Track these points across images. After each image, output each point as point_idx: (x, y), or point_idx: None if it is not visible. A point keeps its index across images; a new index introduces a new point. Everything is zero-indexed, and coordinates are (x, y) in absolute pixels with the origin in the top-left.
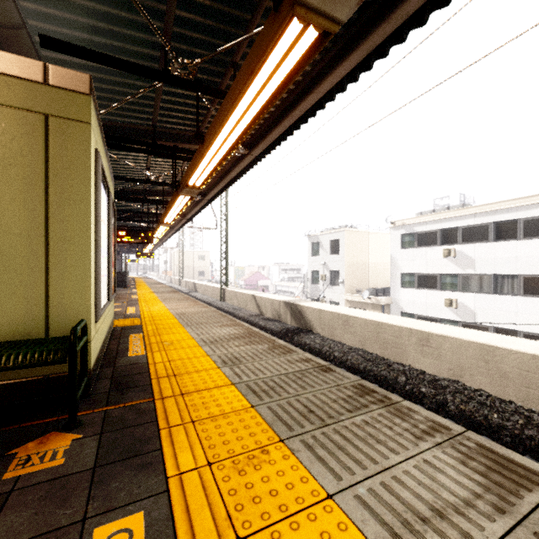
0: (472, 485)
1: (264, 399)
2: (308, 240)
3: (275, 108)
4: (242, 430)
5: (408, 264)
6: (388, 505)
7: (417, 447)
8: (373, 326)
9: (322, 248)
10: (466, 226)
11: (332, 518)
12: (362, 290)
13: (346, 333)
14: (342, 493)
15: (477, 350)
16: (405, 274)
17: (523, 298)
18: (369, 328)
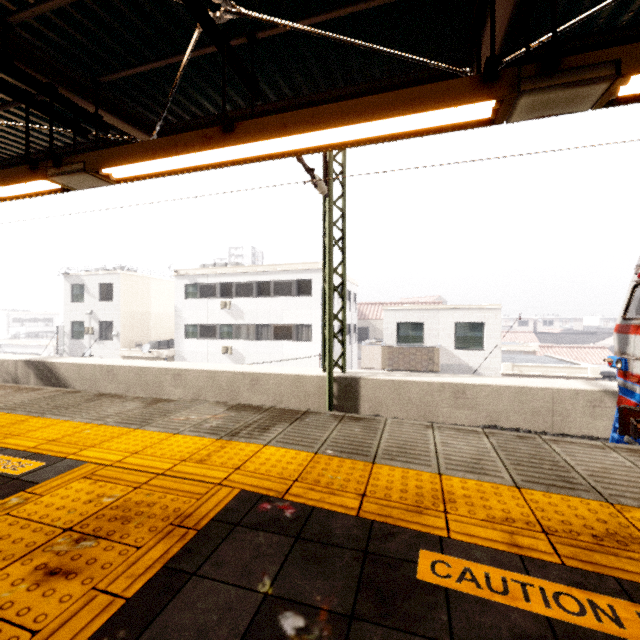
0: (139, 406)
1: (18, 410)
2: (66, 280)
3: (18, 154)
4: (4, 420)
5: (191, 315)
6: (97, 416)
7: (122, 404)
8: (137, 371)
9: (89, 292)
10: (239, 282)
11: (67, 423)
12: (144, 344)
13: (110, 383)
14: (74, 419)
15: (208, 375)
16: (189, 325)
17: (273, 342)
18: (133, 374)
